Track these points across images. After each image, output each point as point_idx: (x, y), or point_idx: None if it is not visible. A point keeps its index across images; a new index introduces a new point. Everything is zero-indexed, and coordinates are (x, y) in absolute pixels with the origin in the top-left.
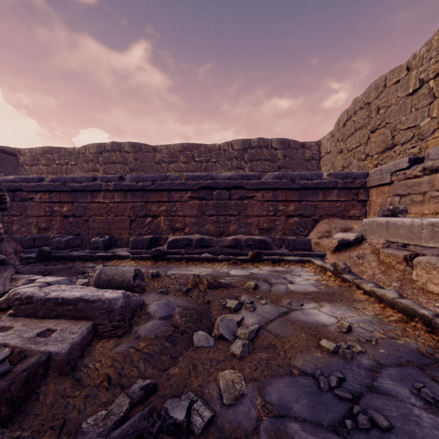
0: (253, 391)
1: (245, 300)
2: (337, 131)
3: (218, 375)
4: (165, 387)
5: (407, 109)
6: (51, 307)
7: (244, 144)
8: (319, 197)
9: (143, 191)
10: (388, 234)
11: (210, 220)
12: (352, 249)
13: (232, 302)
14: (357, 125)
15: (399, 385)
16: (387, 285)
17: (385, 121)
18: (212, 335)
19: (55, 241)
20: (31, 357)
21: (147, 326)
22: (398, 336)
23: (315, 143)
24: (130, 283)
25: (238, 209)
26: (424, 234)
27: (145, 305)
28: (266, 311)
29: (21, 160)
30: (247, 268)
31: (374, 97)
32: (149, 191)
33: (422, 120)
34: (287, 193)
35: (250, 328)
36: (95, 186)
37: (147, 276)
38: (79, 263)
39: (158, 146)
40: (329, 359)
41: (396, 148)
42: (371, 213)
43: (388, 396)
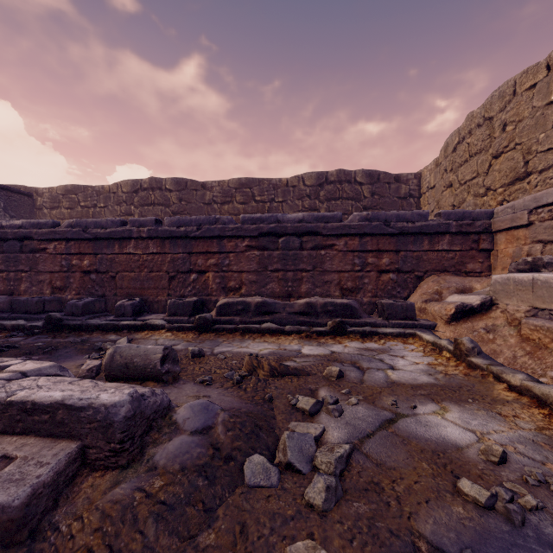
0: None
1: (326, 397)
2: (445, 158)
3: None
4: None
5: (548, 123)
6: (16, 416)
7: (319, 178)
8: (424, 245)
9: (186, 238)
10: (535, 297)
11: (274, 277)
12: (477, 318)
13: (307, 400)
14: (472, 149)
15: None
16: (540, 375)
17: (515, 141)
18: (275, 461)
19: (69, 304)
20: None
21: (169, 446)
22: None
23: (414, 175)
24: (156, 369)
25: (312, 262)
26: None
27: (172, 408)
28: (359, 416)
29: (39, 203)
30: (325, 344)
31: (499, 109)
32: (193, 239)
33: None
34: (379, 240)
35: (336, 451)
36: (123, 233)
37: (185, 354)
38: (98, 335)
39: (208, 182)
40: (481, 522)
41: (531, 178)
42: (498, 267)
43: None
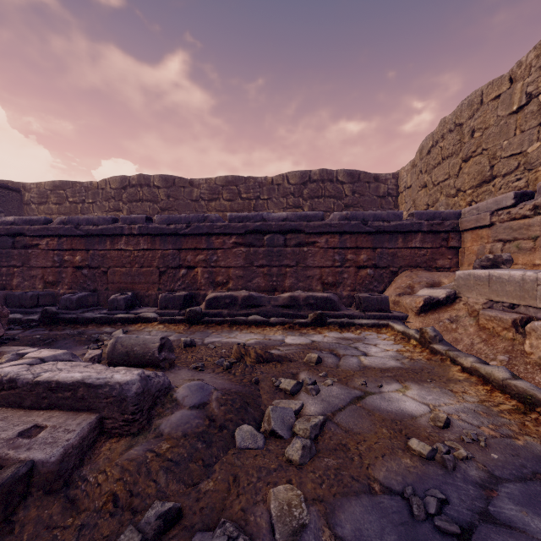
0: (318, 519)
1: (306, 379)
2: (420, 160)
3: (268, 493)
4: (194, 513)
5: (510, 131)
6: (42, 394)
7: (303, 177)
8: (399, 243)
9: (176, 235)
10: (490, 291)
11: (260, 272)
12: (443, 310)
13: (288, 382)
14: (445, 153)
15: (526, 512)
16: (491, 359)
17: (482, 146)
18: (261, 430)
19: (64, 298)
20: (6, 468)
21: (172, 418)
22: (515, 433)
23: (392, 175)
24: (154, 356)
25: (295, 258)
26: (540, 291)
27: (172, 388)
28: (333, 394)
29: (26, 198)
30: (307, 334)
31: (468, 116)
32: (183, 236)
33: (530, 145)
34: (357, 237)
35: (312, 420)
36: (115, 230)
37: (178, 344)
38: (94, 328)
39: (195, 180)
40: (423, 469)
41: (496, 181)
42: (465, 264)
43: (512, 530)
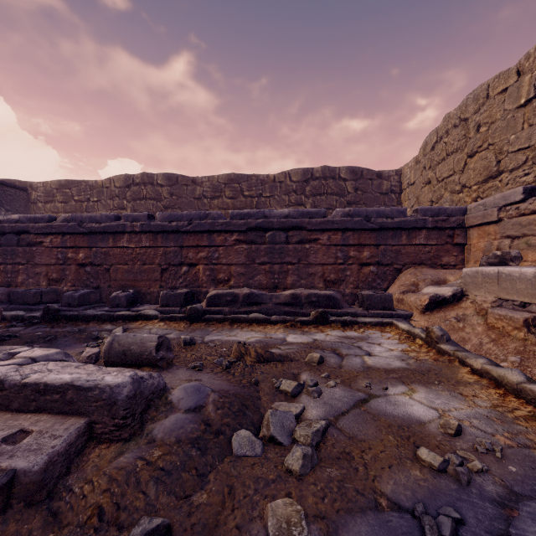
0: None
1: (307, 380)
2: (424, 156)
3: (266, 508)
4: (184, 530)
5: (518, 125)
6: (30, 396)
7: (305, 174)
8: (403, 239)
9: (178, 232)
10: (500, 289)
11: (261, 270)
12: (449, 308)
13: (289, 383)
14: (449, 148)
15: None
16: (502, 360)
17: (488, 141)
18: (259, 435)
19: (66, 296)
20: None
21: (166, 423)
22: (534, 443)
23: (395, 171)
24: (152, 356)
25: (297, 256)
26: None
27: (167, 390)
28: (336, 397)
29: (33, 197)
30: (309, 333)
31: (473, 111)
32: (184, 233)
33: None
34: (360, 234)
35: (313, 426)
36: (117, 227)
37: (178, 343)
38: (95, 325)
39: (198, 178)
40: (434, 482)
41: (503, 176)
42: (471, 261)
43: None
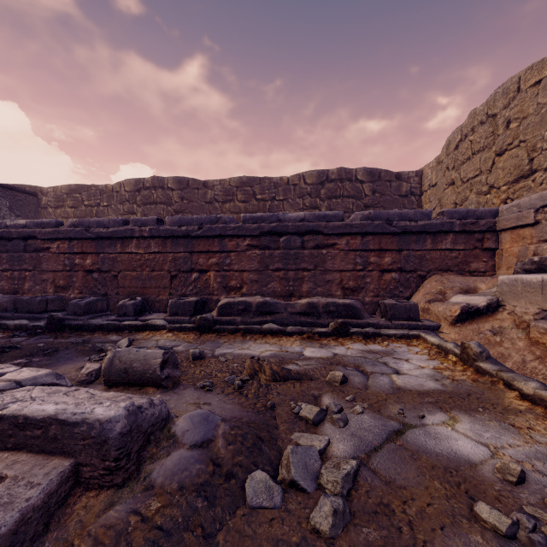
0: None
1: (330, 405)
2: (447, 156)
3: None
4: None
5: None
6: (7, 431)
7: (320, 176)
8: (427, 244)
9: (188, 237)
10: (544, 299)
11: (275, 276)
12: (482, 319)
13: (310, 408)
14: (475, 147)
15: None
16: None
17: (519, 138)
18: (278, 478)
19: (72, 304)
20: None
21: (167, 463)
22: None
23: (415, 173)
24: (156, 374)
25: (313, 261)
26: None
27: (170, 419)
28: (365, 427)
29: (44, 202)
30: (328, 346)
31: (502, 106)
32: (195, 238)
33: None
34: (381, 239)
35: (342, 468)
36: (125, 232)
37: (186, 356)
38: (100, 335)
39: (209, 181)
40: None
41: (536, 175)
42: (503, 267)
43: None
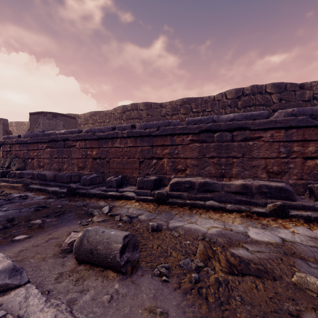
0: None
1: None
2: None
3: None
4: None
5: None
6: None
7: (237, 93)
8: None
9: (150, 136)
10: None
11: (210, 162)
12: None
13: None
14: None
15: None
16: None
17: None
18: None
19: (82, 178)
20: None
21: None
22: None
23: (317, 82)
24: (115, 260)
25: (241, 151)
26: None
27: None
28: None
29: (79, 122)
30: (269, 227)
31: None
32: (154, 136)
33: None
34: (304, 131)
35: None
36: (113, 134)
37: (147, 226)
38: (94, 201)
39: (163, 103)
40: None
41: None
42: None
43: None
